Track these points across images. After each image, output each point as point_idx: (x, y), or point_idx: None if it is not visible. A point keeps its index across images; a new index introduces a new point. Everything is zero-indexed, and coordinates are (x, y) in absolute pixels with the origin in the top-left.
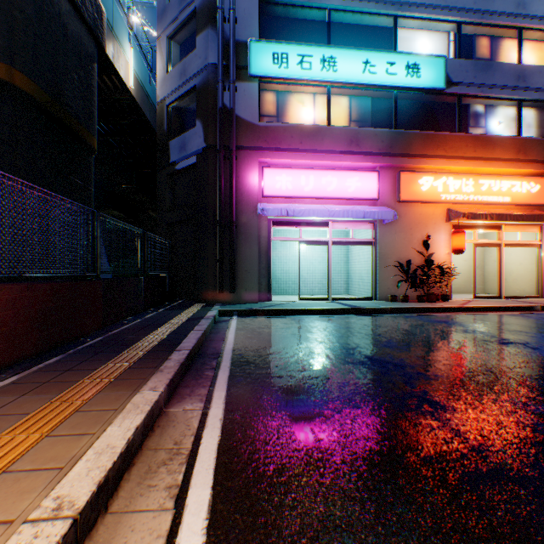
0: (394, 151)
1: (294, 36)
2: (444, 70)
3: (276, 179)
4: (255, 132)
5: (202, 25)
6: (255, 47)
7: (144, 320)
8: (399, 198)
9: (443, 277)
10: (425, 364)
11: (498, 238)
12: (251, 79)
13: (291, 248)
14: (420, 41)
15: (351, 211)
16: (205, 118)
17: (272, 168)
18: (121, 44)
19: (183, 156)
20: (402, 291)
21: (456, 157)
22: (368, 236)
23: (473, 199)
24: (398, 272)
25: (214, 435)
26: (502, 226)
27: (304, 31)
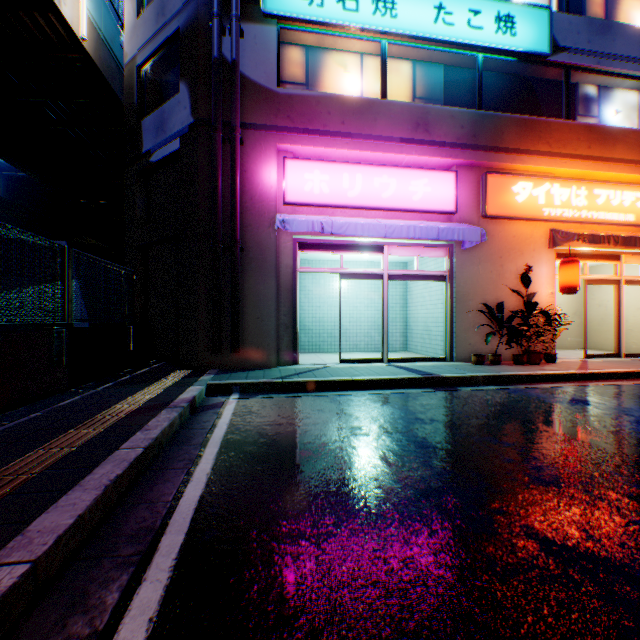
0: (479, 142)
1: None
2: (549, 27)
3: (305, 178)
4: (272, 102)
5: None
6: None
7: (44, 413)
8: (485, 212)
9: (549, 327)
10: None
11: (616, 272)
12: (265, 20)
13: (327, 286)
14: None
15: (419, 227)
16: (192, 77)
17: (299, 160)
18: None
19: (160, 141)
20: (489, 347)
21: (565, 155)
22: (438, 268)
23: (587, 216)
24: (483, 320)
25: None
26: (622, 256)
27: None
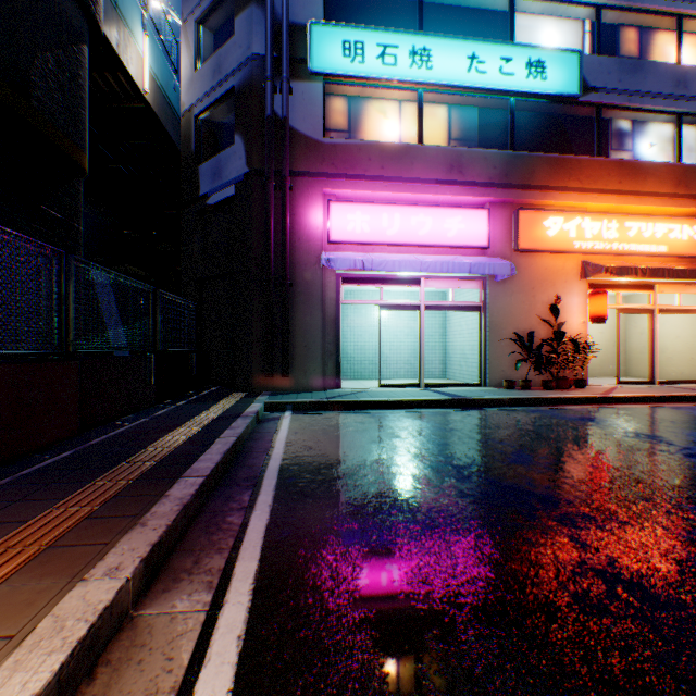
0: (511, 181)
1: (372, 20)
2: (579, 70)
3: (348, 218)
4: (318, 151)
5: (244, 0)
6: (318, 32)
7: (150, 419)
8: (517, 246)
9: (578, 355)
10: (588, 496)
11: (650, 302)
12: (312, 77)
13: (368, 315)
14: (545, 31)
15: (452, 263)
16: (247, 131)
17: (342, 203)
18: (131, 29)
19: (217, 186)
20: (521, 374)
21: (595, 190)
22: (474, 299)
23: (618, 248)
24: (515, 348)
25: (219, 690)
26: (656, 285)
27: (387, 13)
